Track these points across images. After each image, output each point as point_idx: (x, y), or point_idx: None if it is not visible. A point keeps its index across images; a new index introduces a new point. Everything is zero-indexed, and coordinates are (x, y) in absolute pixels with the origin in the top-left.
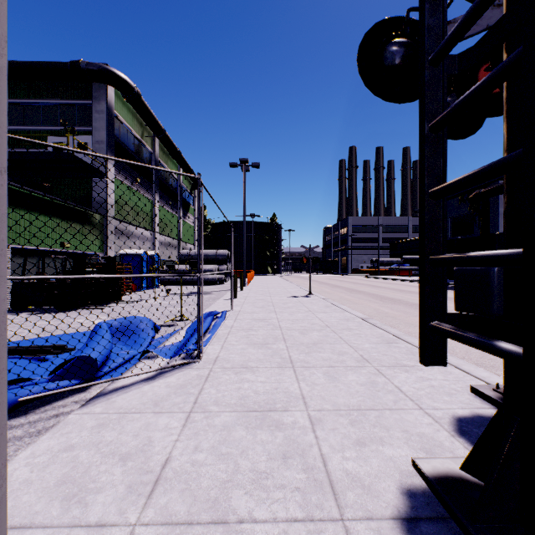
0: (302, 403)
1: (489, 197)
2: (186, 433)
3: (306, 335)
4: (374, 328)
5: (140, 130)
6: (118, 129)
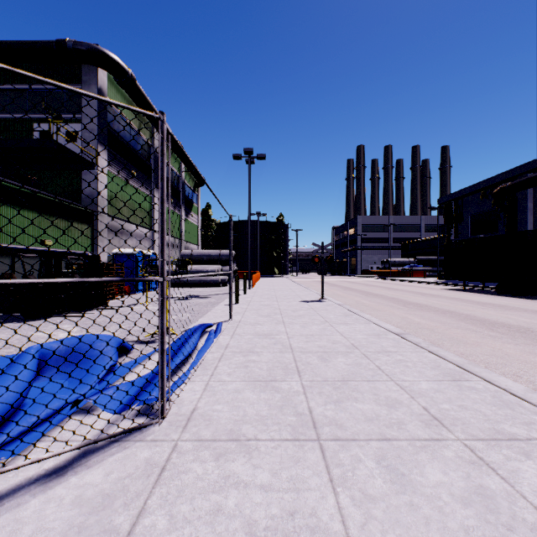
0: None
1: (517, 191)
2: None
3: (328, 363)
4: (419, 349)
5: (136, 121)
6: (111, 117)
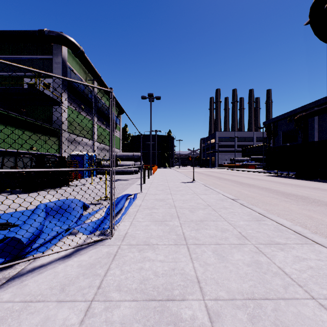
0: (198, 289)
1: (308, 118)
2: None
3: (194, 213)
4: (243, 207)
5: (84, 76)
6: (70, 74)
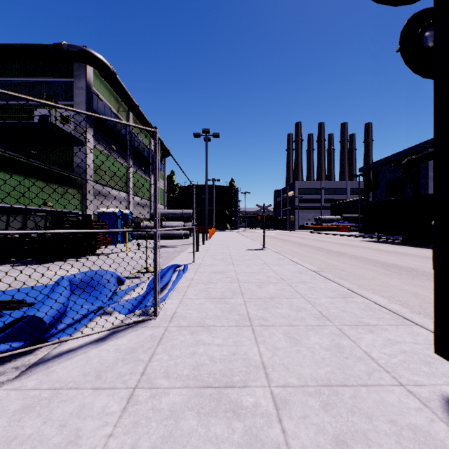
0: (263, 375)
1: (420, 163)
2: (124, 422)
3: (263, 289)
4: (327, 281)
5: (116, 106)
6: (96, 103)
